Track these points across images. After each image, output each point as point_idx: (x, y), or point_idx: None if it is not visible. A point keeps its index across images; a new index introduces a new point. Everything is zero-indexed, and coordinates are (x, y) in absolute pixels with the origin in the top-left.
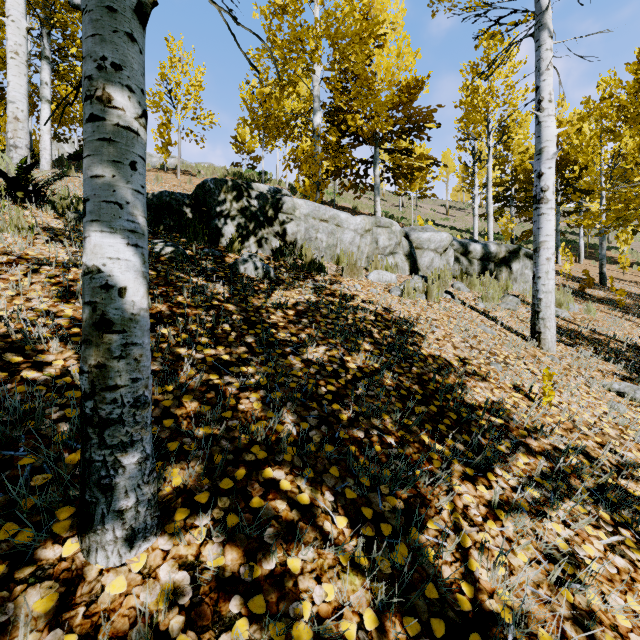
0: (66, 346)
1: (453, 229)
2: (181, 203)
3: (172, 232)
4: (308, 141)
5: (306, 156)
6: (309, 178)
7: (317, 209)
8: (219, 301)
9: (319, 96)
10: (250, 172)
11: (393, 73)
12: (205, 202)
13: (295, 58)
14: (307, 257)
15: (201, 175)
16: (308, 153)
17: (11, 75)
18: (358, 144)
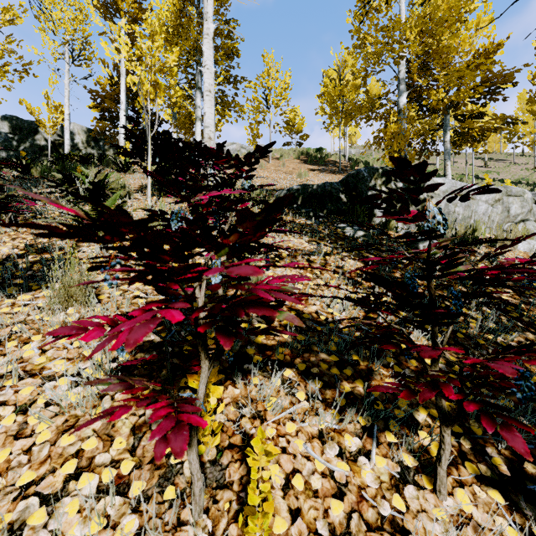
0: (412, 332)
1: (501, 182)
2: (338, 190)
3: (338, 215)
4: (395, 120)
5: (394, 134)
6: (397, 153)
7: (454, 185)
8: (445, 282)
9: (404, 78)
10: (309, 150)
11: (471, 43)
12: (355, 188)
13: (388, 50)
14: (458, 231)
15: (283, 158)
16: (396, 131)
17: (207, 108)
18: (428, 115)
